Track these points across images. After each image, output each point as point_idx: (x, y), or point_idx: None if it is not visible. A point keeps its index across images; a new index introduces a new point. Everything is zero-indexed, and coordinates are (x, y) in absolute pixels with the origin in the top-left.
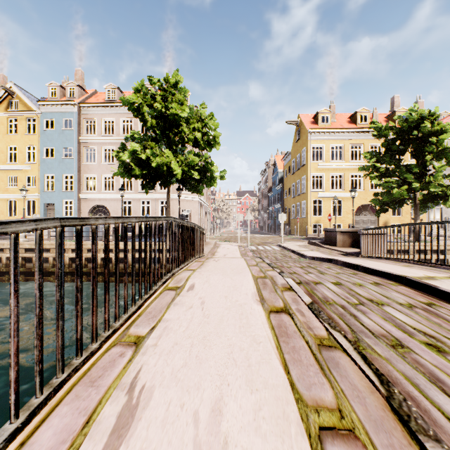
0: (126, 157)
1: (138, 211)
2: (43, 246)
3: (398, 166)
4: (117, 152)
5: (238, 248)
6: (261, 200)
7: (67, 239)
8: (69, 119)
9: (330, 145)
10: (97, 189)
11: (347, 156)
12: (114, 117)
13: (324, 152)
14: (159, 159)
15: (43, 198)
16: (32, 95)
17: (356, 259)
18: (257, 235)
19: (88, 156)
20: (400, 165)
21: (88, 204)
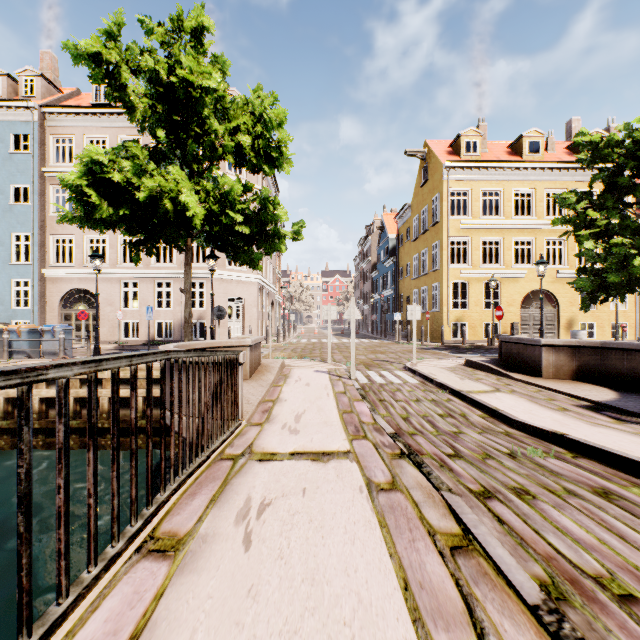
0: (75, 176)
1: (149, 299)
2: None
3: (626, 218)
4: None
5: (329, 383)
6: (359, 284)
7: None
8: (24, 135)
9: (480, 189)
10: (75, 261)
11: (509, 209)
12: (106, 133)
13: (470, 201)
14: (151, 183)
15: None
16: None
17: None
18: (357, 341)
19: (60, 202)
20: (629, 216)
21: (59, 288)
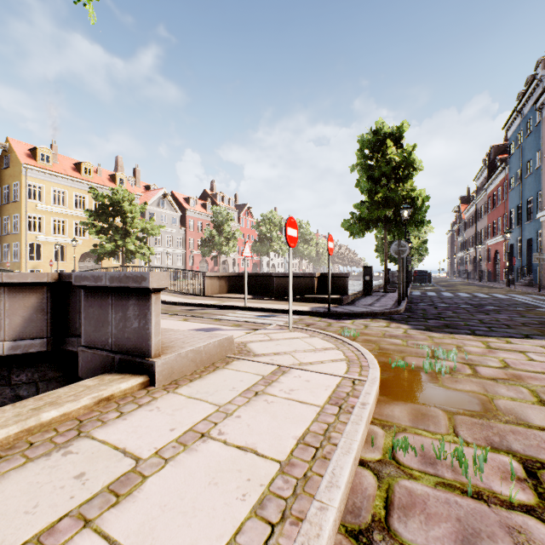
0: None
1: None
2: None
3: (112, 226)
4: None
5: None
6: None
7: None
8: None
9: (52, 187)
10: None
11: (72, 203)
12: None
13: (45, 193)
14: None
15: None
16: None
17: None
18: None
19: None
20: (113, 226)
21: None
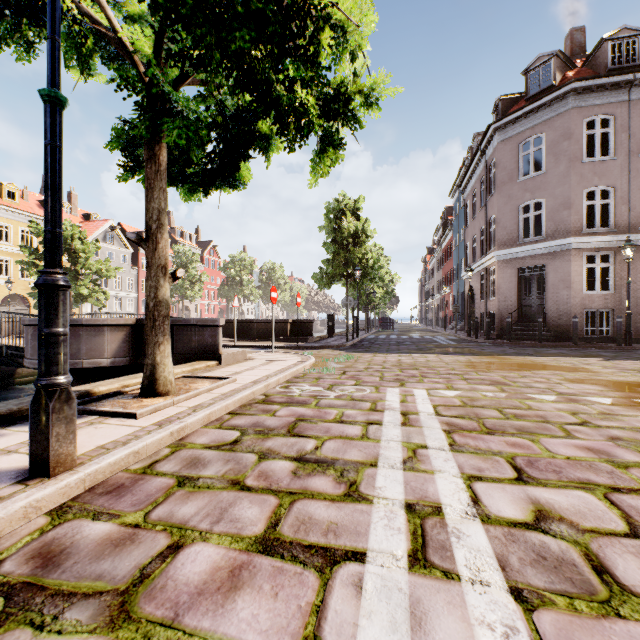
0: None
1: None
2: None
3: None
4: None
5: None
6: None
7: None
8: None
9: None
10: None
11: None
12: None
13: None
14: None
15: None
16: None
17: None
18: None
19: None
20: None
21: None
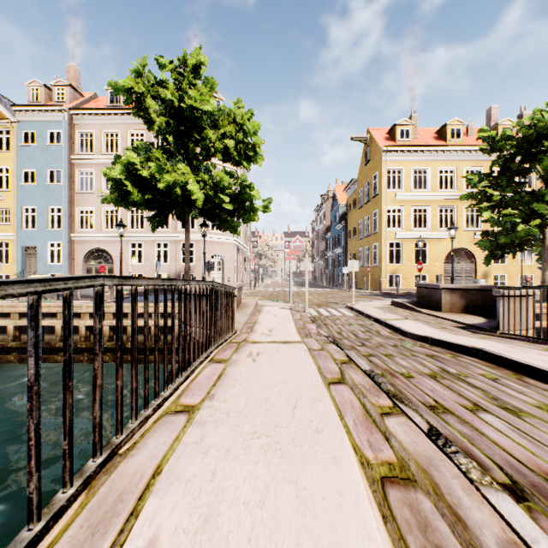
0: (117, 173)
1: (151, 257)
2: (0, 309)
3: (517, 194)
4: (110, 170)
5: (290, 314)
6: (315, 243)
7: (42, 297)
8: (57, 131)
9: (411, 168)
10: (95, 227)
11: (435, 183)
12: (118, 128)
13: (403, 177)
14: (168, 177)
15: (20, 239)
16: (8, 100)
17: (523, 350)
18: (313, 290)
19: (84, 182)
20: (520, 192)
21: (83, 248)
